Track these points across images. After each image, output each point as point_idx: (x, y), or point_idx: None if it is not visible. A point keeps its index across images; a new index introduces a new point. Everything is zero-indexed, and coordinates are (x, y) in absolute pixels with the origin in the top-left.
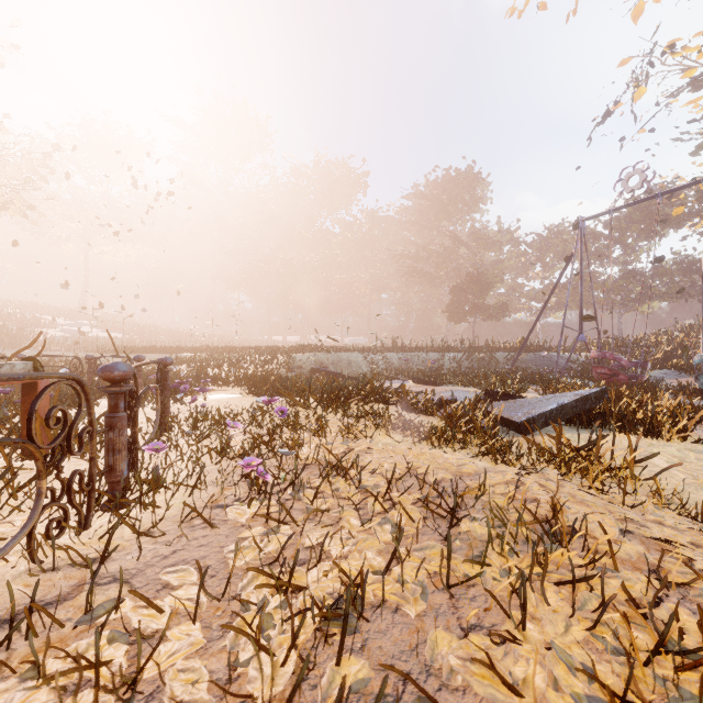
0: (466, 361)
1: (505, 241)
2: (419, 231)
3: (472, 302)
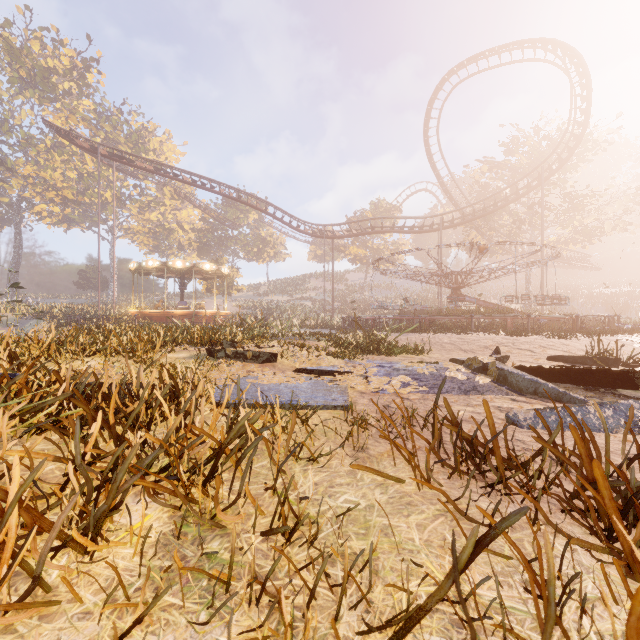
0: None
1: None
2: None
3: None
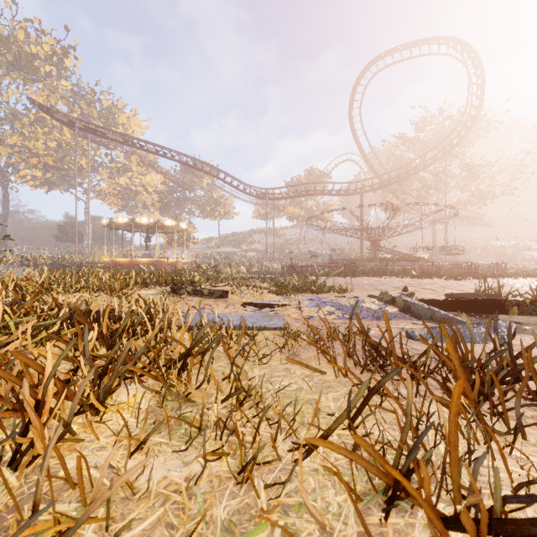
0: None
1: None
2: None
3: None
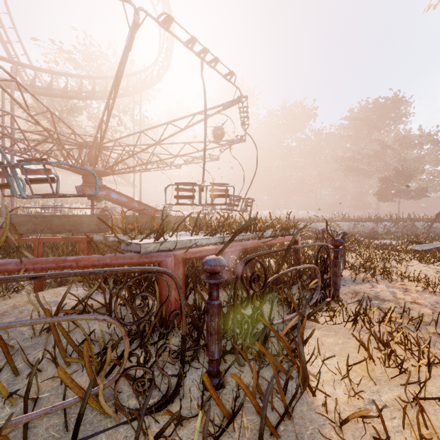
0: (393, 228)
1: (426, 141)
2: (354, 141)
3: (397, 188)
